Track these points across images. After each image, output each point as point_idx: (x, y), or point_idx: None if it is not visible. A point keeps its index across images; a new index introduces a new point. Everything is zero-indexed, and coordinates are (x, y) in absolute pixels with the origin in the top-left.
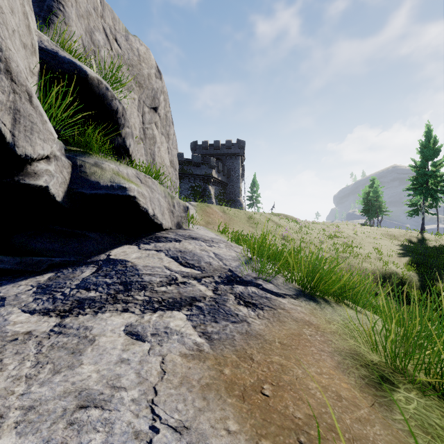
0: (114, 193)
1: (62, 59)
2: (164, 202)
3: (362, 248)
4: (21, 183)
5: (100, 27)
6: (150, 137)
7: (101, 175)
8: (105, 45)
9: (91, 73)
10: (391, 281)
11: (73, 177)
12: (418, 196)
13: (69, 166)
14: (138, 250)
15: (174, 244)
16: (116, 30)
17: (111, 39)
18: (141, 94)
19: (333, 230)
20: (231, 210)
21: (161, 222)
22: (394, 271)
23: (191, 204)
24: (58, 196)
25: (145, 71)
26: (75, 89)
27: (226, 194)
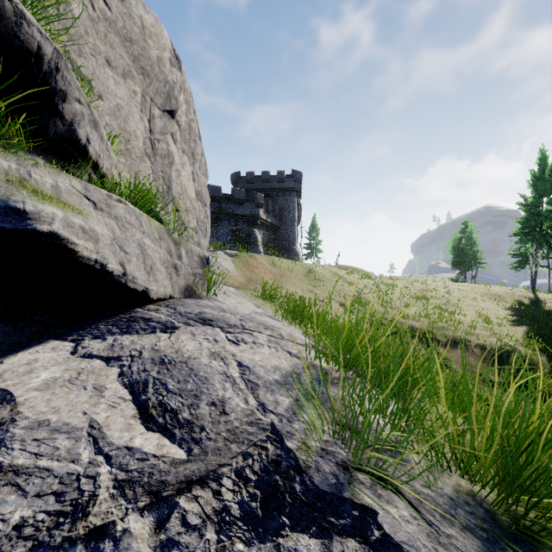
0: None
1: None
2: (155, 250)
3: (461, 313)
4: None
5: None
6: (164, 154)
7: None
8: None
9: None
10: (510, 363)
11: None
12: (529, 244)
13: None
14: (67, 356)
15: (157, 338)
16: None
17: None
18: (146, 86)
19: (419, 288)
20: (283, 262)
21: (147, 287)
22: (512, 348)
23: (227, 253)
24: None
25: (153, 52)
26: None
27: (277, 241)
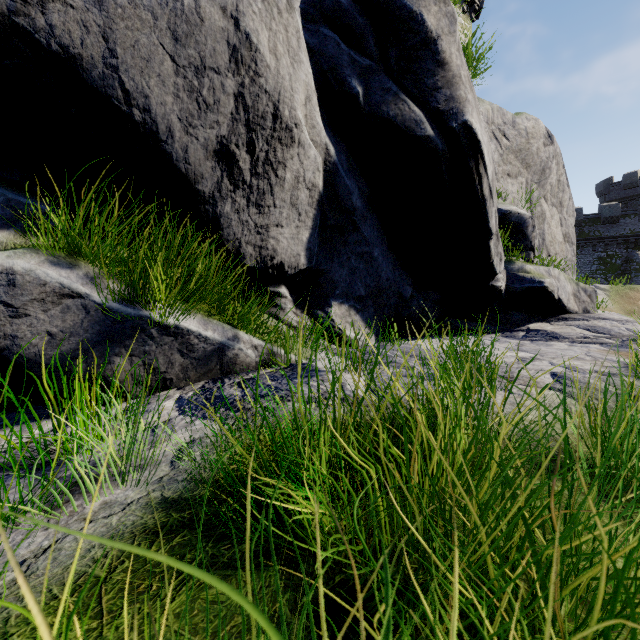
0: (534, 286)
1: (500, 209)
2: (568, 289)
3: None
4: (492, 285)
5: (492, 134)
6: (538, 215)
7: (524, 274)
8: (496, 148)
9: (515, 210)
10: None
11: (508, 279)
12: None
13: (505, 272)
14: (550, 325)
15: (583, 322)
16: (504, 124)
17: (500, 138)
18: (528, 174)
19: None
20: None
21: (567, 306)
22: None
23: (598, 287)
24: (503, 290)
25: (533, 148)
26: (505, 222)
27: None
